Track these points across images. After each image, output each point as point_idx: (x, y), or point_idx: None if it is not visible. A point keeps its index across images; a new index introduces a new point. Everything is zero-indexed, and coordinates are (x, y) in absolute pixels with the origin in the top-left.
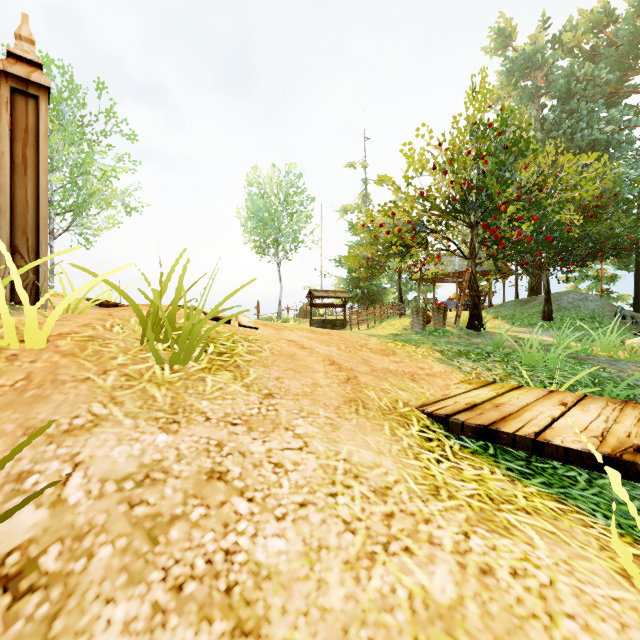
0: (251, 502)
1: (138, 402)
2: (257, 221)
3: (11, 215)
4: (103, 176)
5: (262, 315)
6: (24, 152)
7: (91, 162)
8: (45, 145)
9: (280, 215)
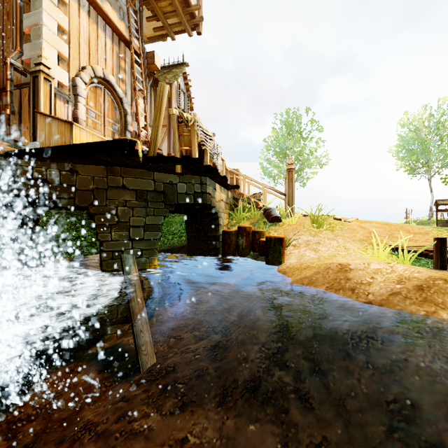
0: (322, 246)
1: (309, 233)
2: (406, 152)
3: (288, 198)
4: (309, 152)
5: (413, 218)
6: (290, 184)
7: (304, 149)
8: (293, 181)
9: (427, 143)
